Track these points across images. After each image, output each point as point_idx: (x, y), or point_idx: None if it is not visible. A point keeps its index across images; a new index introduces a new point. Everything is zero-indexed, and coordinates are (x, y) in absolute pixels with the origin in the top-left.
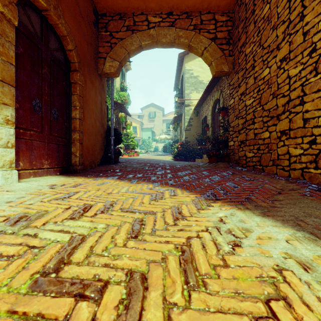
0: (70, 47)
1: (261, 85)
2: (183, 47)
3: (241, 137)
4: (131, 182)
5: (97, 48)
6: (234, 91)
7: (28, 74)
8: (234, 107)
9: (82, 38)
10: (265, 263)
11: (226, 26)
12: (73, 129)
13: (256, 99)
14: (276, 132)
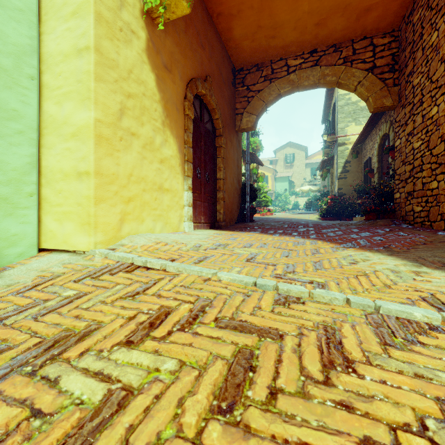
0: (217, 116)
1: (429, 125)
2: (330, 86)
3: (408, 188)
4: (274, 235)
5: (234, 105)
6: (401, 129)
7: (194, 150)
8: (400, 149)
9: (224, 103)
10: (367, 269)
11: (390, 49)
12: (218, 188)
13: (424, 142)
14: (444, 182)
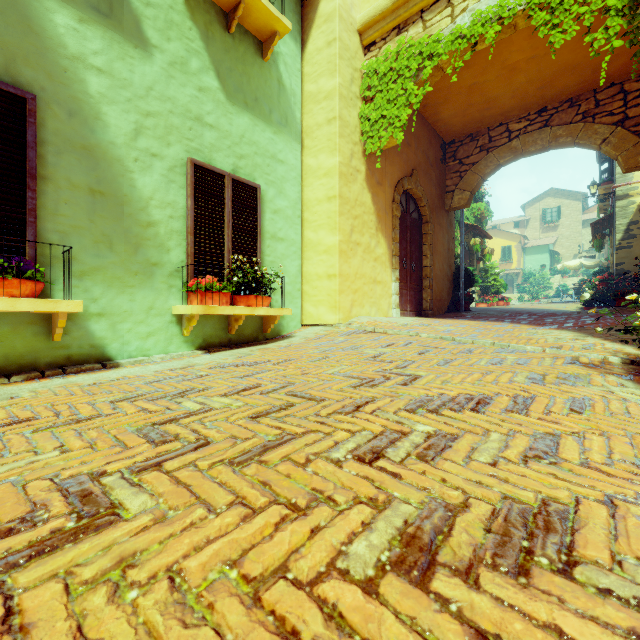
0: (423, 204)
1: None
2: (566, 146)
3: None
4: (481, 321)
5: (444, 183)
6: None
7: (401, 243)
8: None
9: (431, 186)
10: (537, 337)
11: None
12: (424, 276)
13: None
14: None
